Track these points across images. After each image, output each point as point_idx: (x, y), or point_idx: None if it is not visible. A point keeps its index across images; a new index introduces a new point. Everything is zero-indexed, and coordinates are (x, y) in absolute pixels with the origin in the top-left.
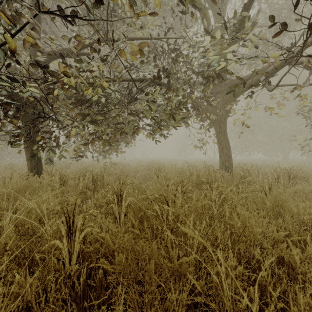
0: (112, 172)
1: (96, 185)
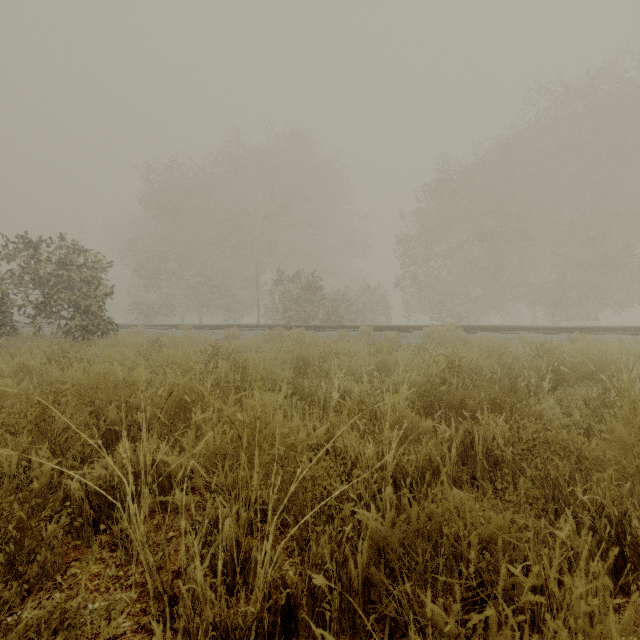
0: None
1: None
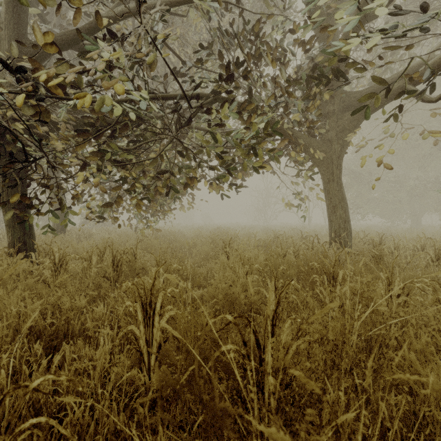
0: (153, 246)
1: (119, 272)
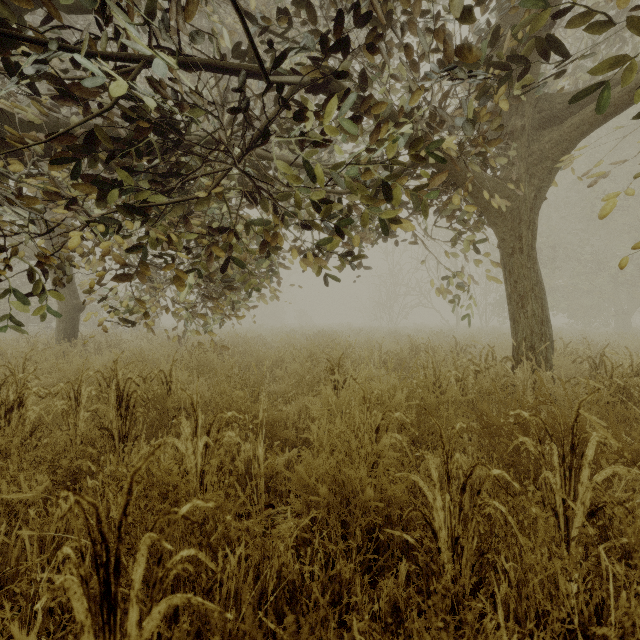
0: (211, 363)
1: (131, 420)
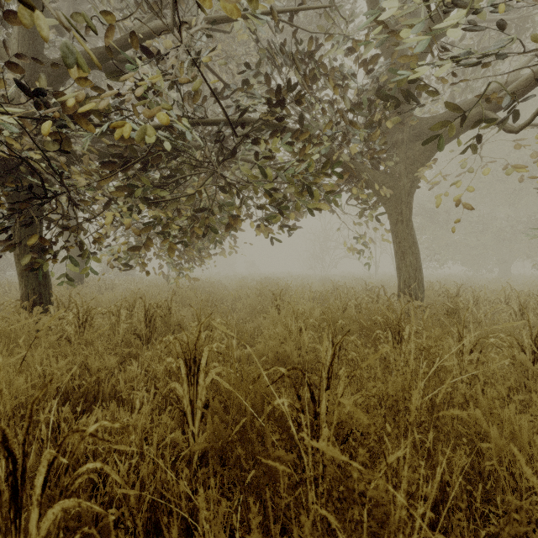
0: (190, 299)
1: (153, 328)
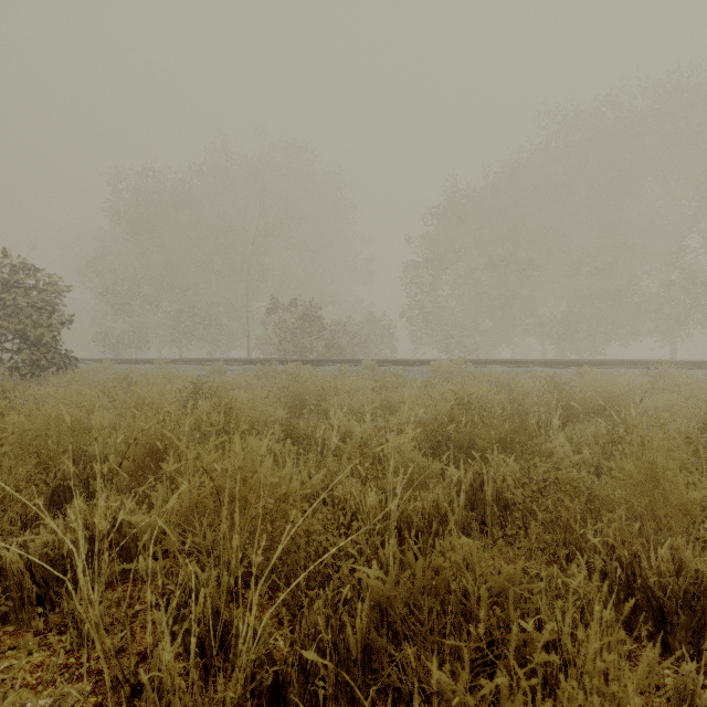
0: None
1: None
